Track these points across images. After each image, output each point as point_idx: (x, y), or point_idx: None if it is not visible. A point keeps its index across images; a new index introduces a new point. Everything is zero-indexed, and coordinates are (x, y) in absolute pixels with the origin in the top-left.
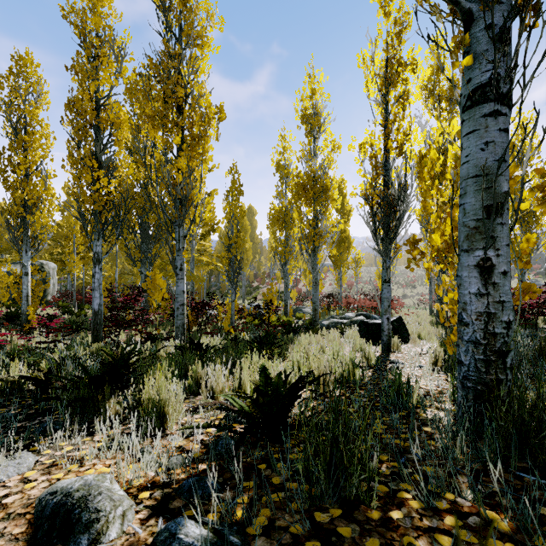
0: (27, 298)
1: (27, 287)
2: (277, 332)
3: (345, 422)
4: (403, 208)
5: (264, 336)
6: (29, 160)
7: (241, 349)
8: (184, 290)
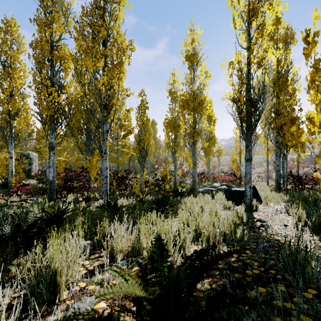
0: (12, 173)
1: (12, 166)
2: (170, 195)
3: None
4: (262, 106)
5: (161, 198)
6: (13, 86)
7: (145, 207)
8: (107, 167)
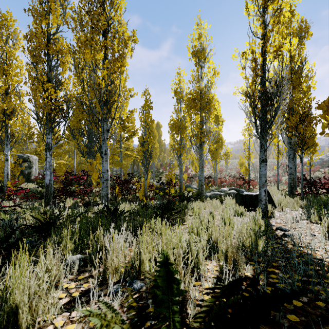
0: (7, 176)
1: (7, 169)
2: (175, 200)
3: None
4: (279, 101)
5: (166, 203)
6: (8, 83)
7: (149, 213)
8: (108, 169)
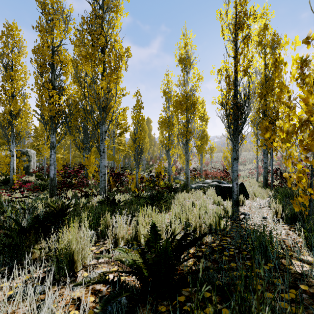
0: (13, 170)
1: (13, 164)
2: (164, 191)
3: (248, 311)
4: (248, 110)
5: (155, 194)
6: (14, 87)
7: (141, 203)
8: (105, 165)
